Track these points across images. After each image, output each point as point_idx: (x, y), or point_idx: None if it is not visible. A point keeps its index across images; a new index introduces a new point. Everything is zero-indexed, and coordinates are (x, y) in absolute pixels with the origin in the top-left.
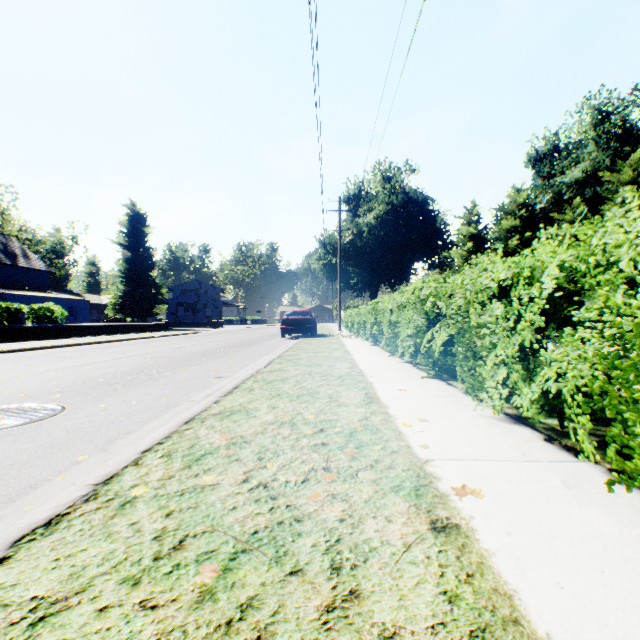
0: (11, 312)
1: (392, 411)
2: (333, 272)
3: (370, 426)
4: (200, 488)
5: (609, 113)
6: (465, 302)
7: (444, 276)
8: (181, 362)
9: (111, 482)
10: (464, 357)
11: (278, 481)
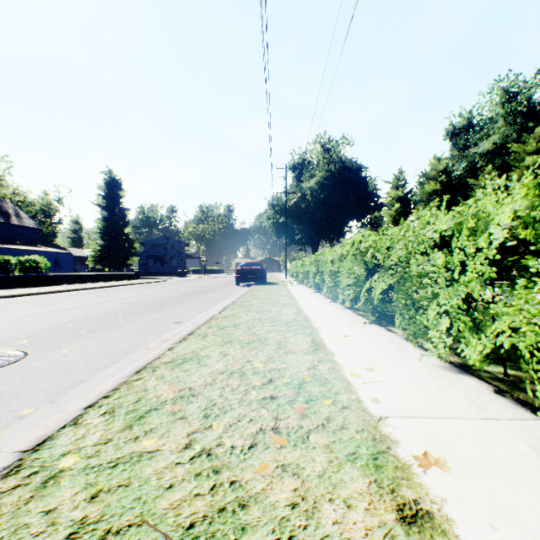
0: (0, 263)
1: (338, 359)
2: (280, 229)
3: (318, 376)
4: (137, 457)
5: (516, 94)
6: (406, 254)
7: (383, 230)
8: (145, 308)
9: (41, 448)
10: (405, 306)
11: (223, 447)
